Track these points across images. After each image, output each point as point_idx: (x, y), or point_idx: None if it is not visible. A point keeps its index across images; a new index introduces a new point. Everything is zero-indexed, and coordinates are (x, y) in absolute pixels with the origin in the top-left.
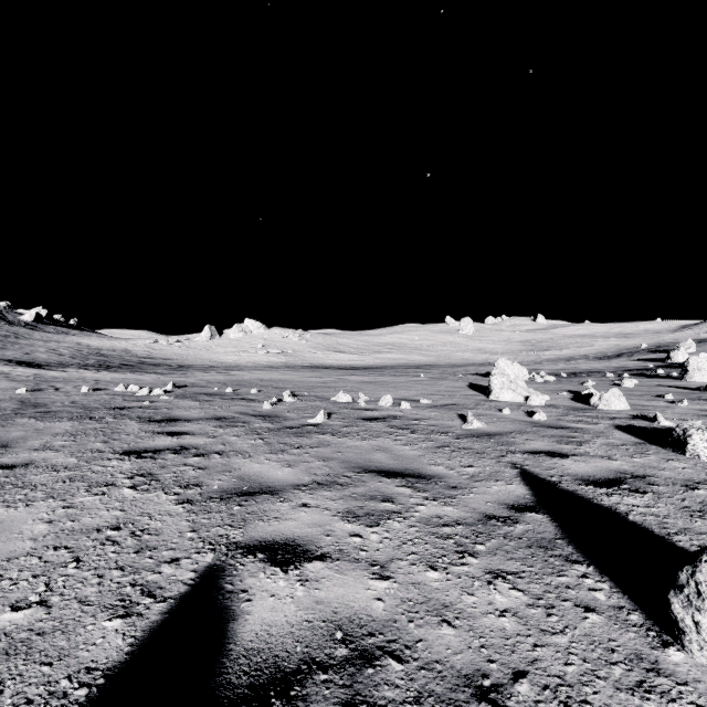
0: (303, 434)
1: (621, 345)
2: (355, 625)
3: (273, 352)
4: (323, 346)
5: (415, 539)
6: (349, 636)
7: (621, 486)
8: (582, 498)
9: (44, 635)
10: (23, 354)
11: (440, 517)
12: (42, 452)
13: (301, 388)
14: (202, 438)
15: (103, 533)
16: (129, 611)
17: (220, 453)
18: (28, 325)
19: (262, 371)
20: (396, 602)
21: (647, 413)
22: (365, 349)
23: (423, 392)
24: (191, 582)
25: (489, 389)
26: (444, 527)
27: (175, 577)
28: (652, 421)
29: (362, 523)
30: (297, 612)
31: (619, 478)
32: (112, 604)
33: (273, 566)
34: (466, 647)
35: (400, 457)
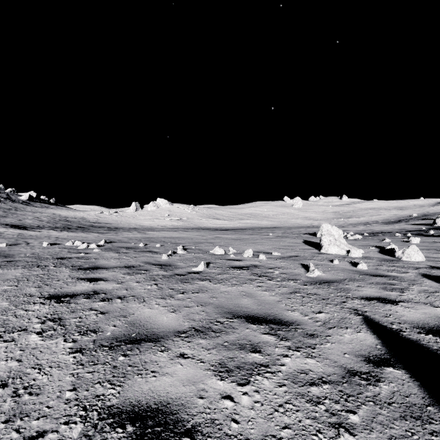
0: (187, 280)
1: (399, 214)
2: None
3: (175, 219)
4: (206, 215)
5: (286, 404)
6: None
7: None
8: (429, 349)
9: None
10: (17, 220)
11: (305, 372)
12: None
13: (190, 243)
14: (112, 283)
15: None
16: None
17: (121, 298)
18: (24, 202)
19: (166, 231)
20: None
21: None
22: (233, 217)
23: (273, 247)
24: None
25: (320, 245)
26: (312, 386)
27: None
28: None
29: (233, 379)
30: None
31: None
32: None
33: None
34: None
35: (262, 303)
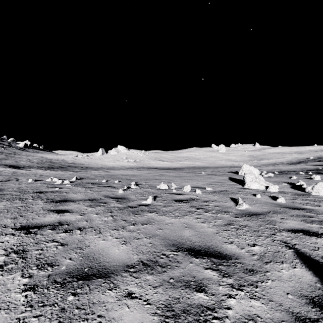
0: (138, 212)
1: (298, 157)
2: None
3: (130, 161)
4: (154, 158)
5: None
6: None
7: None
8: None
9: None
10: (14, 161)
11: (253, 319)
12: None
13: (141, 180)
14: (76, 215)
15: None
16: None
17: (81, 229)
18: (21, 148)
19: (124, 170)
20: None
21: None
22: (173, 159)
23: (206, 183)
24: None
25: (244, 181)
26: None
27: None
28: None
29: None
30: None
31: None
32: None
33: None
34: None
35: (202, 235)
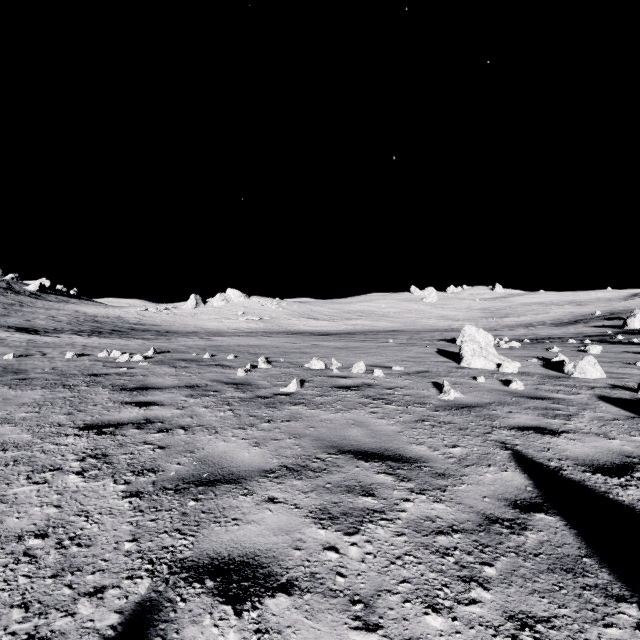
0: (274, 405)
1: (575, 312)
2: None
3: (252, 319)
4: (298, 313)
5: (406, 556)
6: None
7: (633, 474)
8: (594, 492)
9: None
10: (24, 320)
11: (431, 519)
12: None
13: (276, 354)
14: (170, 409)
15: (23, 542)
16: None
17: (185, 428)
18: (32, 294)
19: (241, 337)
20: None
21: (626, 382)
22: (336, 316)
23: (394, 358)
24: (111, 634)
25: (460, 356)
26: (439, 536)
27: (91, 622)
28: (634, 391)
29: (339, 528)
30: None
31: (627, 463)
32: None
33: (224, 602)
34: None
35: (377, 434)
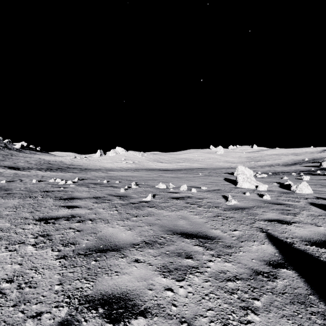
0: (139, 207)
1: (294, 159)
2: None
3: (129, 162)
4: (152, 159)
5: (210, 294)
6: None
7: None
8: (312, 256)
9: None
10: (13, 163)
11: (224, 272)
12: None
13: (140, 180)
14: (85, 209)
15: None
16: None
17: (92, 220)
18: (17, 150)
19: (123, 171)
20: None
21: (324, 195)
22: (172, 161)
23: (202, 183)
24: None
25: (236, 181)
26: (228, 282)
27: None
28: None
29: (173, 277)
30: None
31: None
32: None
33: (108, 322)
34: None
35: (194, 223)
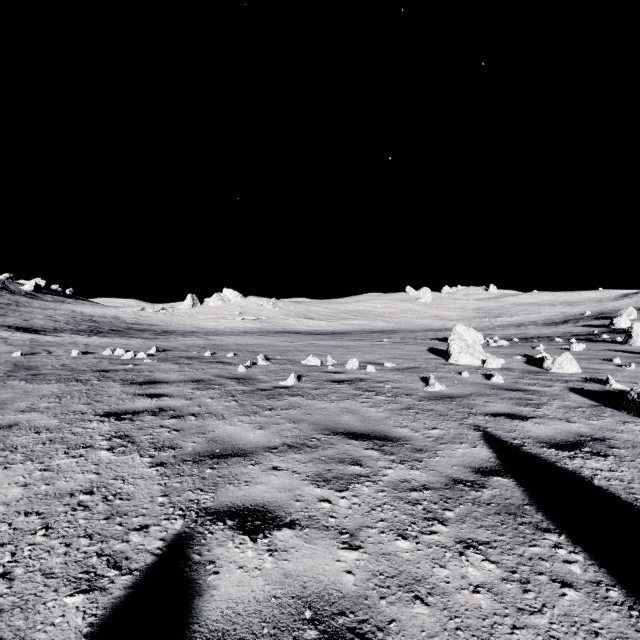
0: (274, 396)
1: (566, 312)
2: (324, 602)
3: (249, 319)
4: (294, 313)
5: (384, 505)
6: (318, 616)
7: (582, 449)
8: (546, 462)
9: (2, 613)
10: (22, 320)
11: (407, 481)
12: (27, 413)
13: (273, 352)
14: (180, 399)
15: (75, 497)
16: (93, 585)
17: (195, 415)
18: (28, 294)
19: (238, 336)
20: (366, 575)
21: (598, 376)
22: (332, 316)
23: (387, 356)
24: (158, 552)
25: (449, 353)
26: (412, 492)
27: (142, 546)
28: (603, 384)
29: (331, 487)
30: (265, 587)
31: (579, 441)
32: (76, 577)
33: (242, 534)
34: (441, 629)
35: (367, 419)
